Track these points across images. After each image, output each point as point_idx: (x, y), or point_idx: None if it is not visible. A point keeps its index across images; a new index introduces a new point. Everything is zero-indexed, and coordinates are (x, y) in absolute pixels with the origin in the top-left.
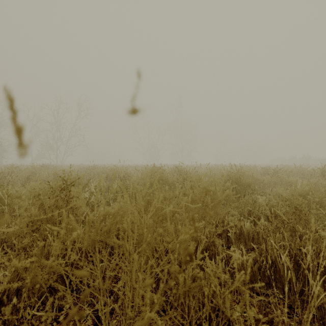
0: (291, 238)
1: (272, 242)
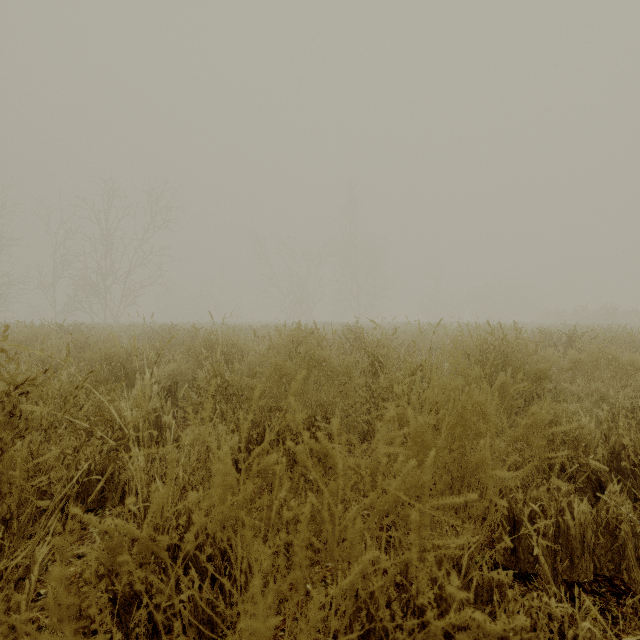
0: None
1: None
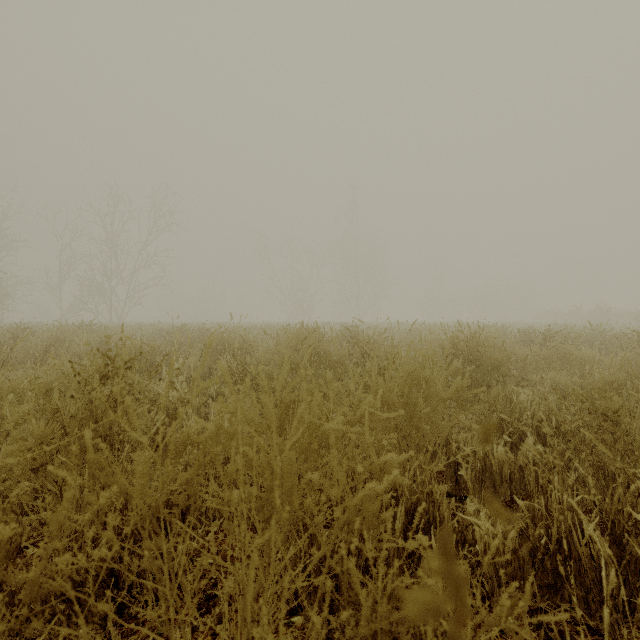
0: (595, 480)
1: (571, 501)
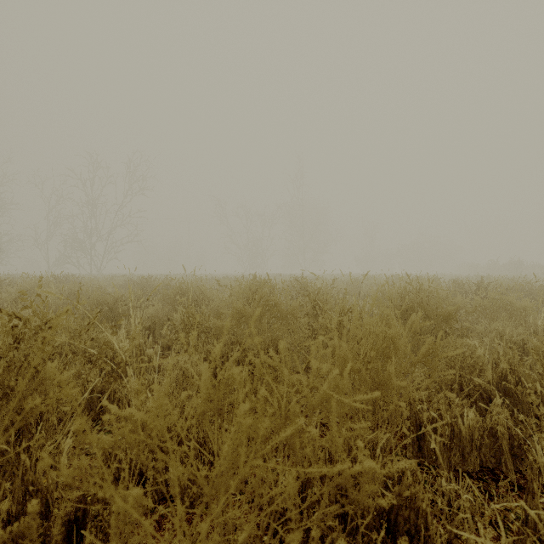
0: None
1: None
